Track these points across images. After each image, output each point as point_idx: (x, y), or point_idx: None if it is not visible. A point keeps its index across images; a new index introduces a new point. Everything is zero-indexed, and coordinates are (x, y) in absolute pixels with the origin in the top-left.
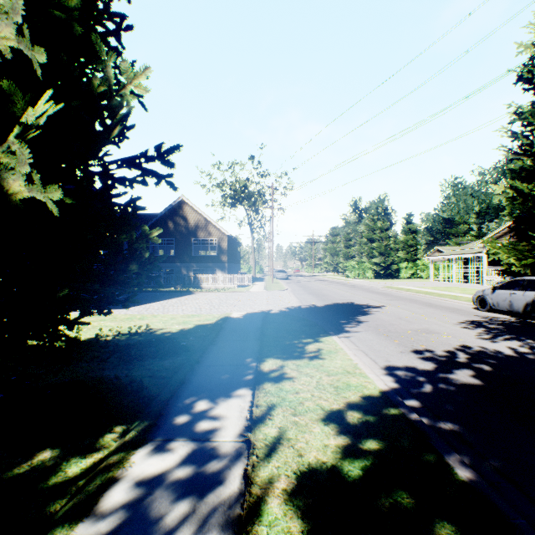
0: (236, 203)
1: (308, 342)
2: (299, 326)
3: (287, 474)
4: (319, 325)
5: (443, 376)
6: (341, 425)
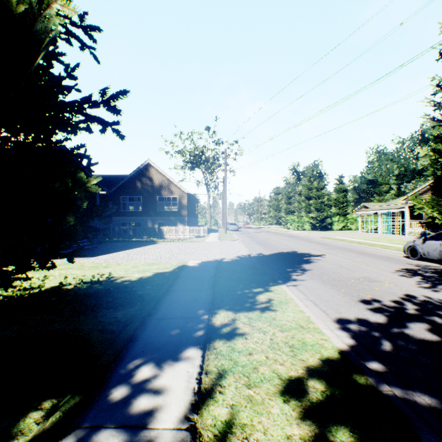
0: (194, 167)
1: (258, 291)
2: (250, 274)
3: None
4: (268, 274)
5: (398, 331)
6: (303, 402)
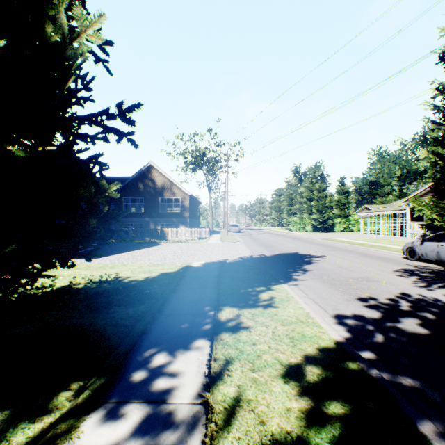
0: (196, 168)
1: (261, 290)
2: (252, 274)
3: None
4: (270, 274)
5: (391, 325)
6: (301, 382)
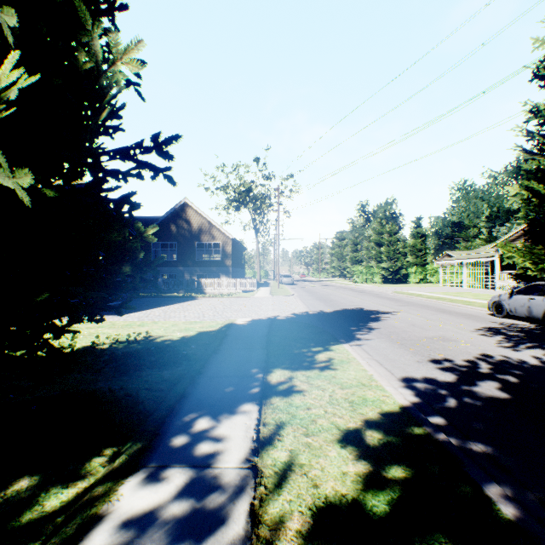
0: (240, 206)
1: (317, 350)
2: (308, 333)
3: (300, 510)
4: (329, 332)
5: (467, 389)
6: (360, 447)
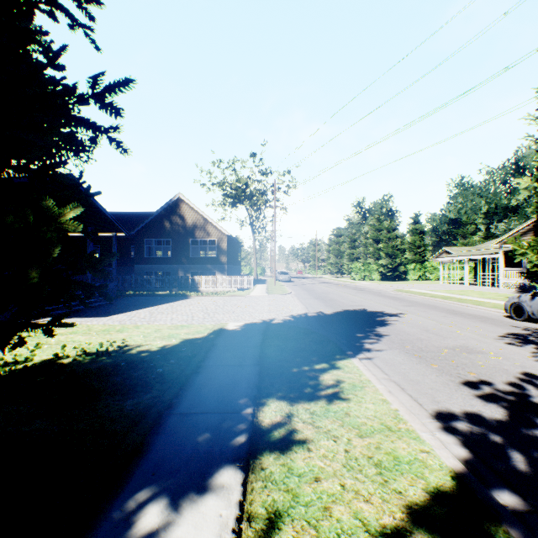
0: (237, 202)
1: (321, 368)
2: (308, 342)
3: None
4: (333, 341)
5: (529, 433)
6: None
